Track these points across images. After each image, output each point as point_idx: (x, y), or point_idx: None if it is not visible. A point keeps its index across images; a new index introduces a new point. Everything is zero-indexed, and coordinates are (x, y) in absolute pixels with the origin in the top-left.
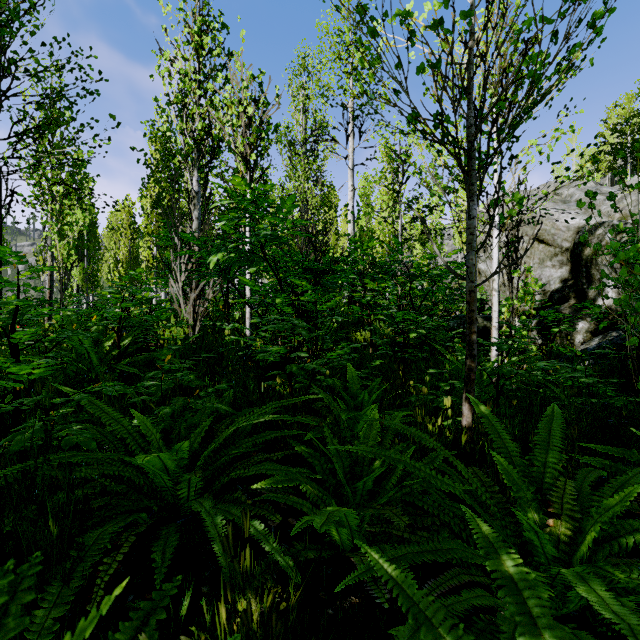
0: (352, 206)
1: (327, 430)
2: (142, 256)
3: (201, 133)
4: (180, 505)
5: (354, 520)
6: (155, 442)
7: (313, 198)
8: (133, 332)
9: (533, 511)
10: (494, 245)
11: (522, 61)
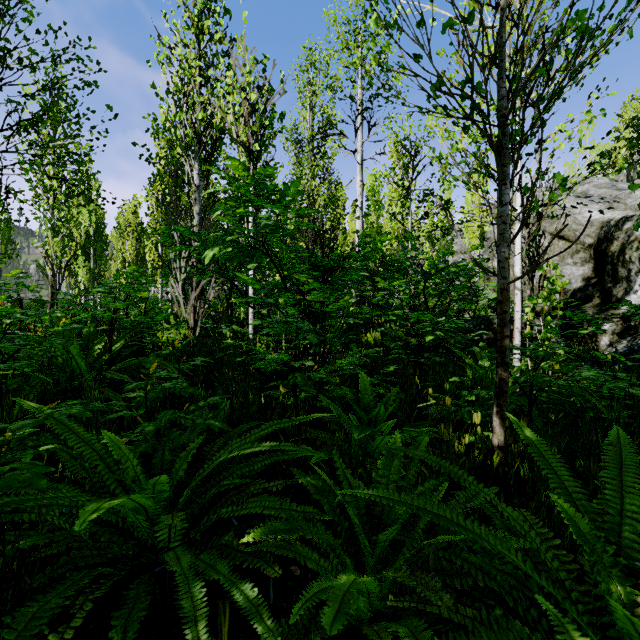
0: (361, 202)
1: (338, 459)
2: (150, 256)
3: (202, 123)
4: (161, 546)
5: (374, 586)
6: (131, 470)
7: (320, 196)
8: (126, 334)
9: (617, 582)
10: (516, 240)
11: (569, 15)
